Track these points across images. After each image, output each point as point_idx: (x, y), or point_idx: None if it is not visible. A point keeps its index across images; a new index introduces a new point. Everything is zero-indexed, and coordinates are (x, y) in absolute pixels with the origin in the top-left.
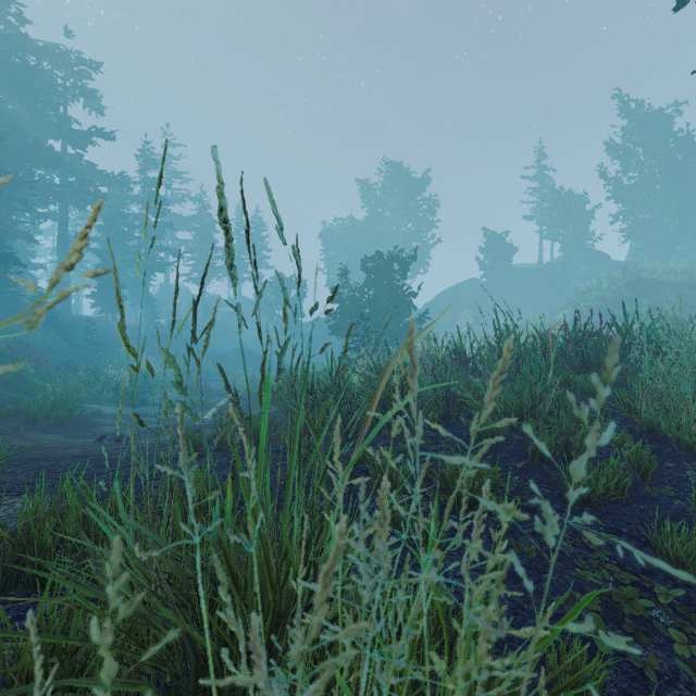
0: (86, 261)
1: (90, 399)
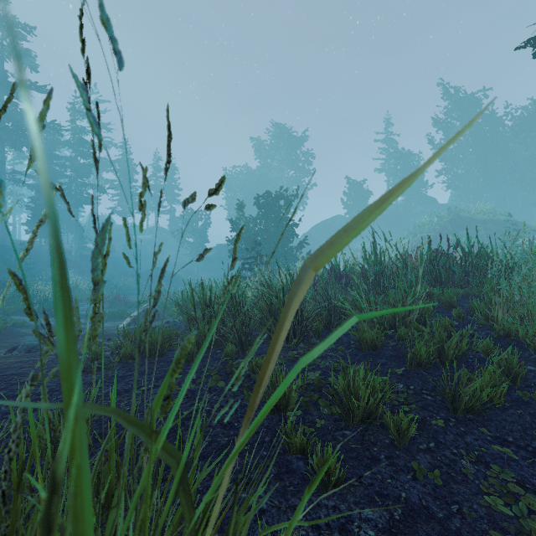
0: (22, 194)
1: (18, 312)
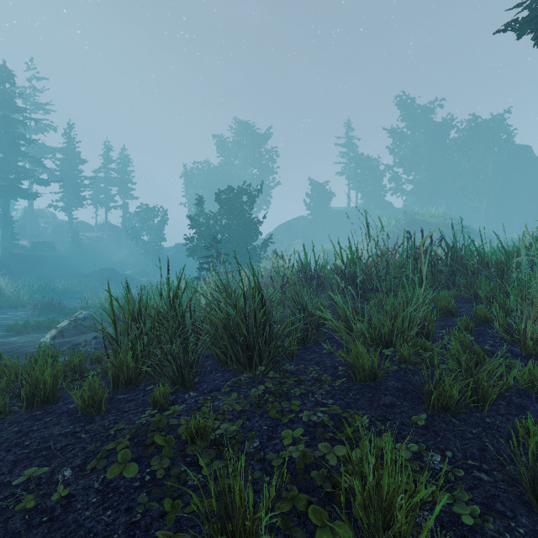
0: None
1: None
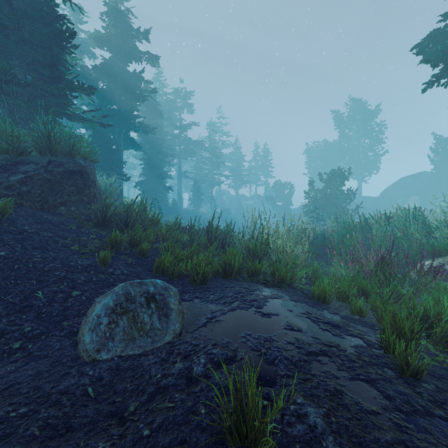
0: (185, 182)
1: None
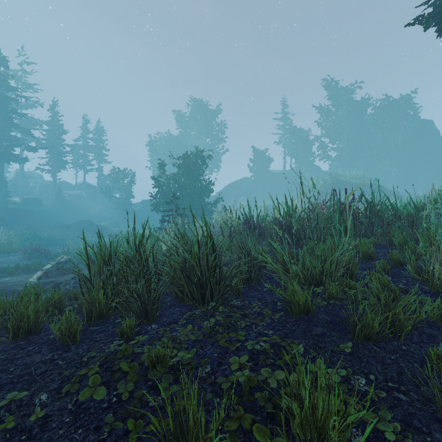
0: None
1: None
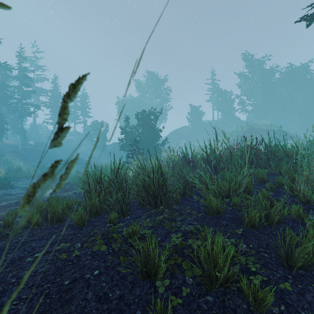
0: None
1: None
